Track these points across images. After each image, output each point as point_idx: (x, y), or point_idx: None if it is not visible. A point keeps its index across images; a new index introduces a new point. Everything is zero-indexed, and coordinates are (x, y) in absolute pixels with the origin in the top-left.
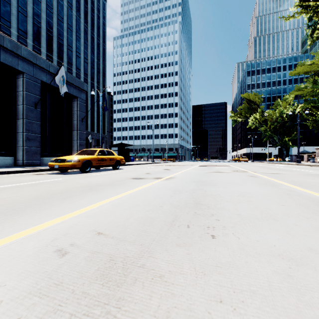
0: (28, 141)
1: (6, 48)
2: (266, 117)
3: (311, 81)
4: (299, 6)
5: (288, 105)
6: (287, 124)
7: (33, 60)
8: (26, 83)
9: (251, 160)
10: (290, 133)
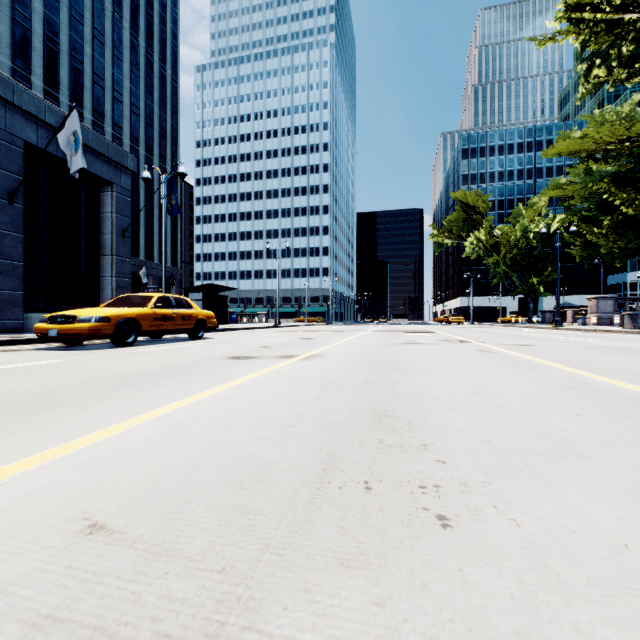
0: None
1: None
2: (497, 238)
3: (579, 172)
4: (564, 19)
5: (537, 216)
6: (535, 253)
7: (4, 92)
8: None
9: (471, 320)
10: (541, 270)
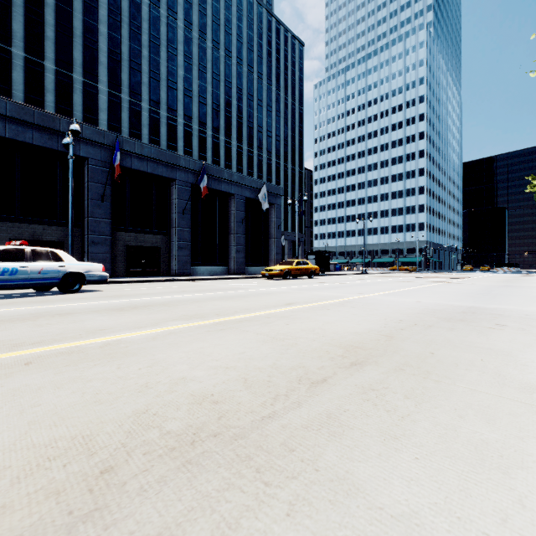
0: (237, 253)
1: (225, 179)
2: None
3: None
4: None
5: None
6: None
7: (241, 181)
8: (236, 203)
9: None
10: None
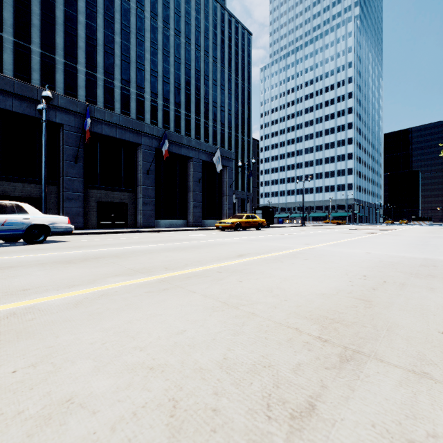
0: (195, 208)
1: (184, 144)
2: None
3: None
4: None
5: None
6: None
7: (198, 146)
8: (194, 165)
9: None
10: None
